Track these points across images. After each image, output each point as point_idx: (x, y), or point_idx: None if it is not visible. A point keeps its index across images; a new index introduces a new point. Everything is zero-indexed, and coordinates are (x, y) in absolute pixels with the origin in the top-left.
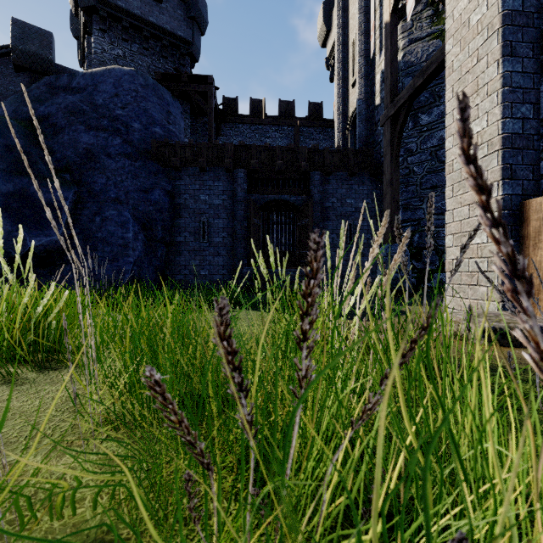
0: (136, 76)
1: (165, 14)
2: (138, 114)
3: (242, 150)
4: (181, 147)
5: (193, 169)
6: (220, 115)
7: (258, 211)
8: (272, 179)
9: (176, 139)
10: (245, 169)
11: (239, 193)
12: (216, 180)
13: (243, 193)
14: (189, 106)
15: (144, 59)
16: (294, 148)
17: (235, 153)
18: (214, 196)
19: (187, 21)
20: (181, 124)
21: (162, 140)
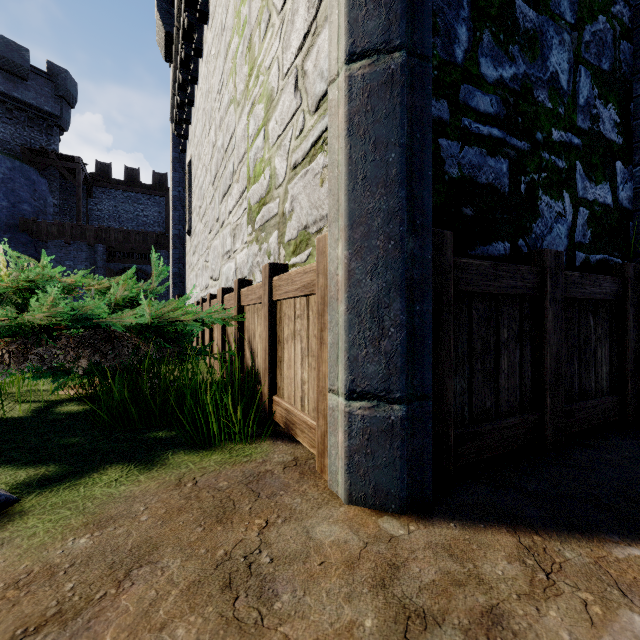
0: (3, 160)
1: (31, 91)
2: (6, 194)
3: (102, 231)
4: (48, 224)
5: (59, 241)
6: (91, 180)
7: (115, 275)
8: (128, 252)
9: (43, 214)
10: (105, 244)
11: (99, 261)
12: (80, 251)
13: (103, 261)
14: (58, 171)
15: (8, 127)
16: (145, 233)
17: (96, 233)
18: (78, 262)
19: (55, 98)
20: (49, 198)
21: (30, 216)
